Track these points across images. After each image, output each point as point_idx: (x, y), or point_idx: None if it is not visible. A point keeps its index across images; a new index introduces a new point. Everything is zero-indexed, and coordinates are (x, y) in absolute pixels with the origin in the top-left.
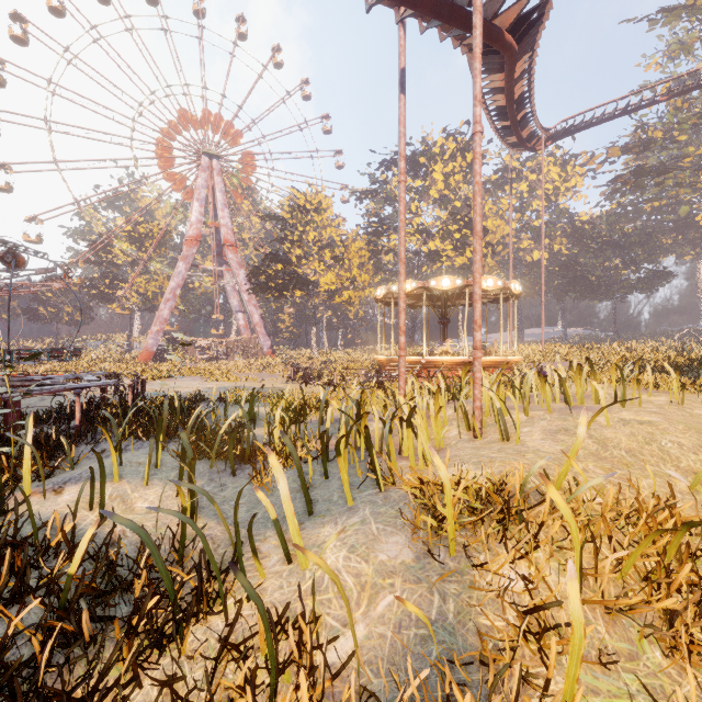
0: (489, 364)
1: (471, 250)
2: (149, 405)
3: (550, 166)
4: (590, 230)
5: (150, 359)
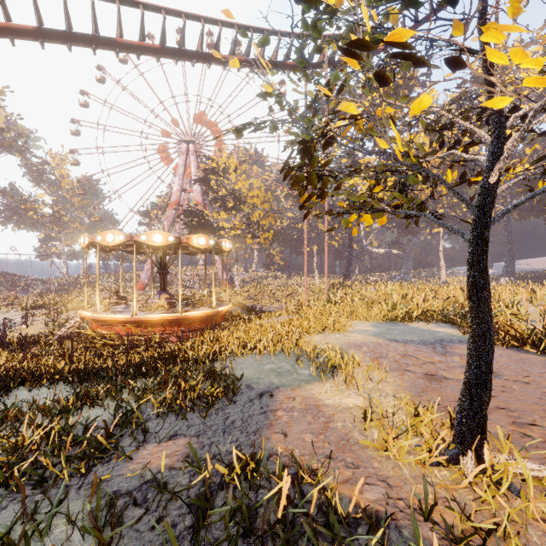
0: (120, 322)
1: None
2: None
3: None
4: None
5: (143, 287)
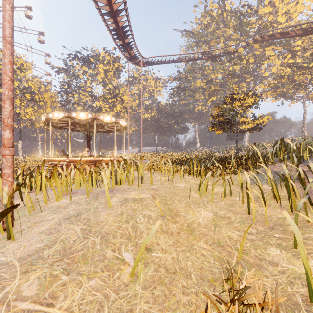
0: (108, 162)
1: (116, 108)
2: None
3: (150, 80)
4: (164, 108)
5: None
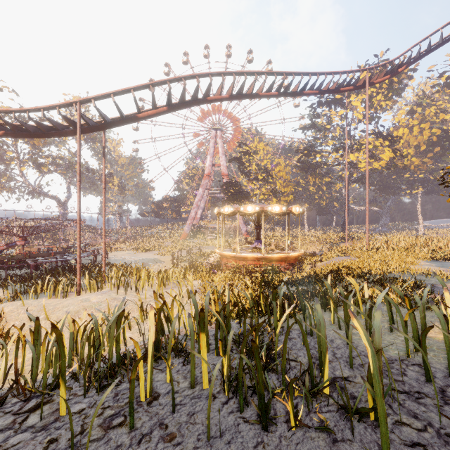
0: (253, 258)
1: (378, 157)
2: (67, 268)
3: None
4: None
5: (186, 237)
